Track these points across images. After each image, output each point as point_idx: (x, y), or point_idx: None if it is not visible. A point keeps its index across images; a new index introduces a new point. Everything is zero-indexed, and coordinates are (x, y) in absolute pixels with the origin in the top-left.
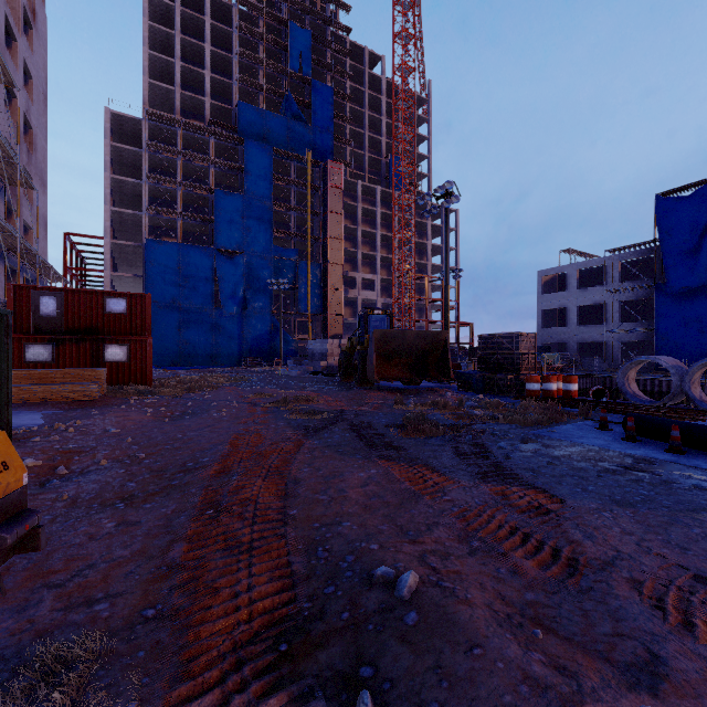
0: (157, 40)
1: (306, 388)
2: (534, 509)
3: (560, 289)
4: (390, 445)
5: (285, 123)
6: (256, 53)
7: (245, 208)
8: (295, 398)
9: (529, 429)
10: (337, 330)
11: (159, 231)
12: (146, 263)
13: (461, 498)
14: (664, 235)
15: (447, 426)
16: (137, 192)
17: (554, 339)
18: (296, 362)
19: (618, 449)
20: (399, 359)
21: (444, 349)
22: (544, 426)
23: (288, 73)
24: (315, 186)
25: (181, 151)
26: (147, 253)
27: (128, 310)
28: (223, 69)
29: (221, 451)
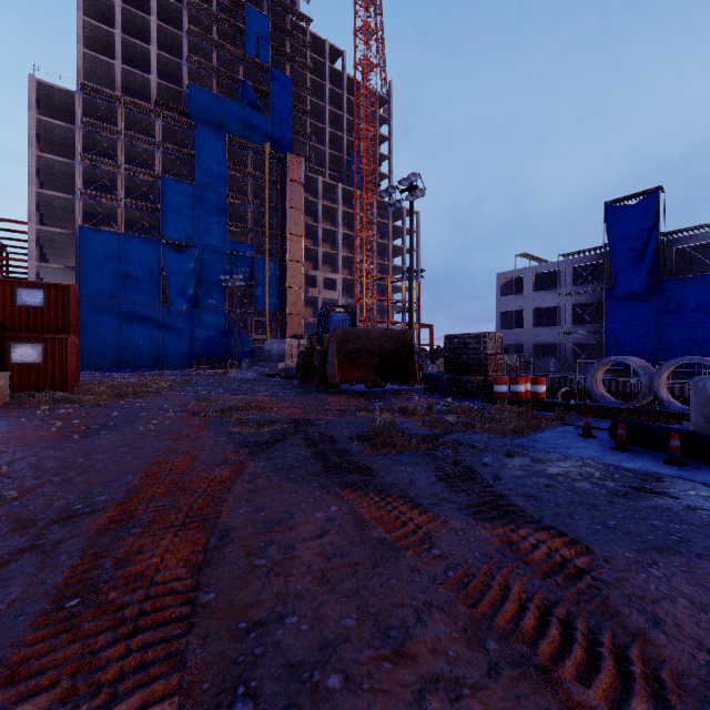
0: (94, 7)
1: (260, 392)
2: (557, 568)
3: (517, 292)
4: (355, 467)
5: (241, 110)
6: (210, 34)
7: (197, 198)
8: (245, 405)
9: (510, 438)
10: (297, 331)
11: (96, 218)
12: (80, 253)
13: (455, 552)
14: (613, 242)
15: (420, 437)
16: (70, 174)
17: (511, 341)
18: (252, 364)
19: (613, 461)
20: (362, 360)
21: (410, 349)
22: (524, 435)
23: (245, 58)
24: (273, 179)
25: (122, 132)
26: (81, 242)
27: (46, 304)
28: (172, 47)
29: (130, 483)
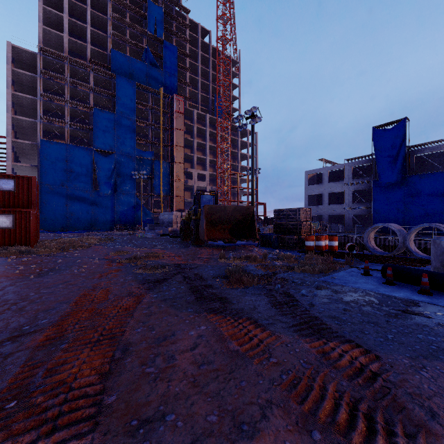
0: None
1: (156, 246)
2: (358, 371)
3: (318, 183)
4: (217, 297)
5: (145, 67)
6: (125, 18)
7: (116, 122)
8: (146, 254)
9: (317, 276)
10: (180, 207)
11: (51, 134)
12: (40, 157)
13: (286, 360)
14: (377, 151)
15: (259, 276)
16: (34, 106)
17: (314, 213)
18: (151, 228)
19: (385, 292)
20: (221, 225)
21: (252, 219)
22: (326, 274)
23: (147, 34)
24: (165, 110)
25: (68, 79)
26: (41, 150)
27: (16, 189)
28: (101, 26)
29: (64, 310)
